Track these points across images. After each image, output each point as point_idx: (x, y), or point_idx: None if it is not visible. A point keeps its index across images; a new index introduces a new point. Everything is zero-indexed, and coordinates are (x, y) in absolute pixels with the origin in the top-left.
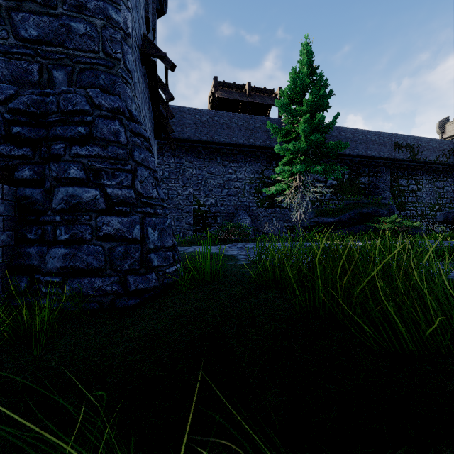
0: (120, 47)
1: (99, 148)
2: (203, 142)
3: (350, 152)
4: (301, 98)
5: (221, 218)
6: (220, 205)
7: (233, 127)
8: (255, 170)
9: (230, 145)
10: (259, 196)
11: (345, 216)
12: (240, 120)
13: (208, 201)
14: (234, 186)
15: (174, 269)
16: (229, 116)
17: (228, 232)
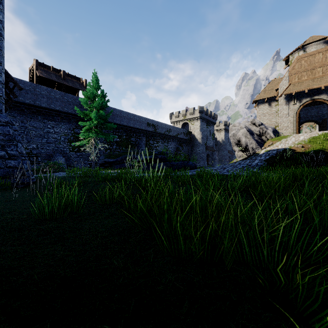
0: (1, 91)
1: (3, 137)
2: (26, 104)
3: (126, 124)
4: (94, 99)
5: (42, 157)
6: (41, 149)
7: (51, 98)
8: (68, 128)
9: (49, 109)
10: (71, 145)
11: (119, 158)
12: (57, 95)
13: (31, 145)
14: (52, 137)
15: (33, 177)
16: (48, 90)
17: (49, 167)
